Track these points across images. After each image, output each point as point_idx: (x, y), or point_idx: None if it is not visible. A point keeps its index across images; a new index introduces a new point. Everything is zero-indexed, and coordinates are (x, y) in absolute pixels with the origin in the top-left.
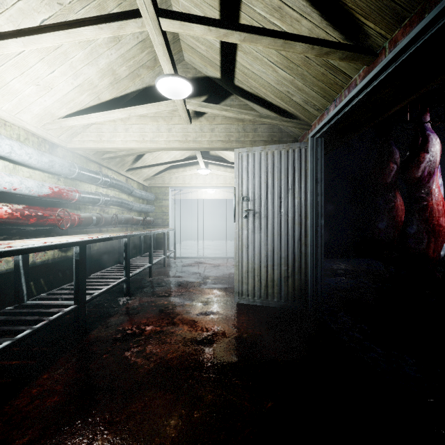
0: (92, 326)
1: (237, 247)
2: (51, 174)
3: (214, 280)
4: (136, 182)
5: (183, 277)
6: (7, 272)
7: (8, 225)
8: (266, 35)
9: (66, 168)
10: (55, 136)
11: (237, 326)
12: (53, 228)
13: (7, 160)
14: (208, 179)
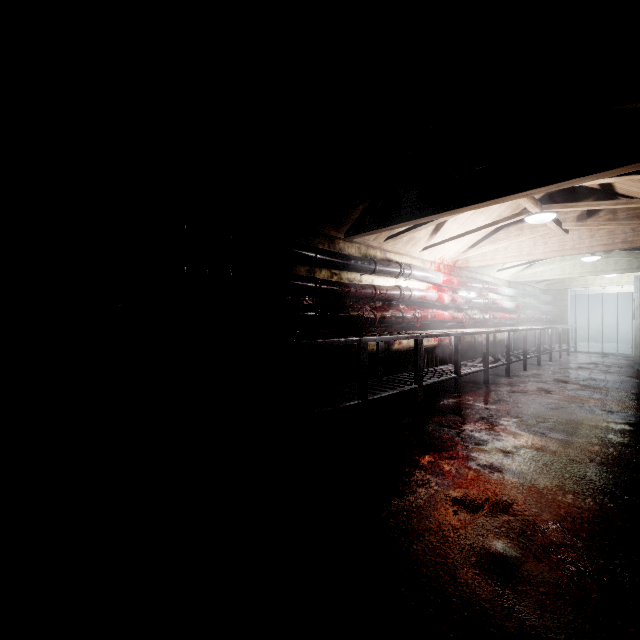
0: (543, 365)
1: (636, 335)
2: (509, 297)
3: (619, 363)
4: (538, 288)
5: (588, 360)
6: (502, 340)
7: (507, 321)
8: (639, 250)
9: (518, 293)
10: (512, 278)
11: (631, 373)
12: (510, 323)
13: (502, 295)
14: (616, 279)
